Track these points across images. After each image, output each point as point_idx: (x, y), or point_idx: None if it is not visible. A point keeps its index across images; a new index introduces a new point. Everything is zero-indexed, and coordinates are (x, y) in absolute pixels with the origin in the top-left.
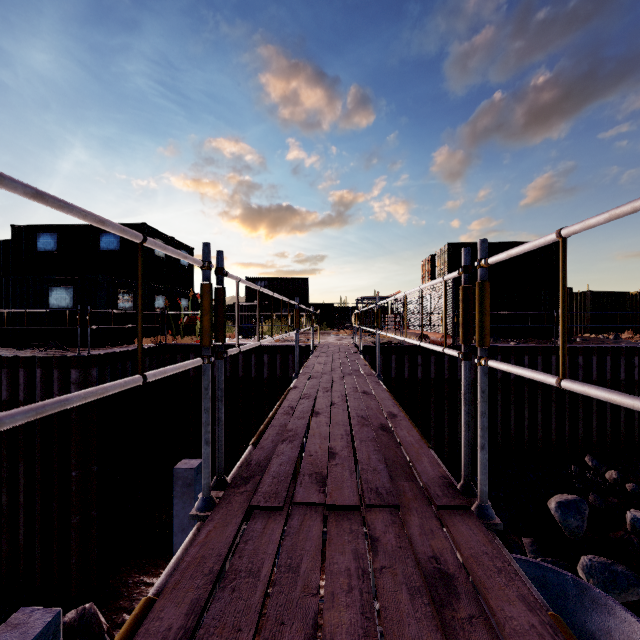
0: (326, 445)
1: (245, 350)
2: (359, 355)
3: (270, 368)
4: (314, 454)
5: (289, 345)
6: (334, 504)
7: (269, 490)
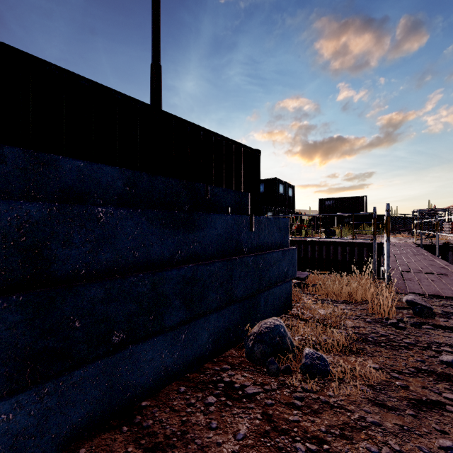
0: (417, 267)
1: (334, 244)
2: (421, 248)
3: (350, 255)
4: (414, 268)
5: (363, 242)
6: (426, 272)
7: (404, 270)
